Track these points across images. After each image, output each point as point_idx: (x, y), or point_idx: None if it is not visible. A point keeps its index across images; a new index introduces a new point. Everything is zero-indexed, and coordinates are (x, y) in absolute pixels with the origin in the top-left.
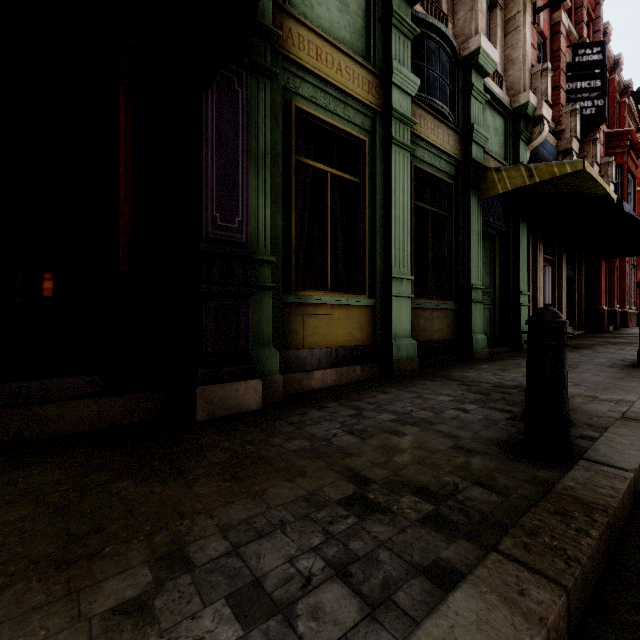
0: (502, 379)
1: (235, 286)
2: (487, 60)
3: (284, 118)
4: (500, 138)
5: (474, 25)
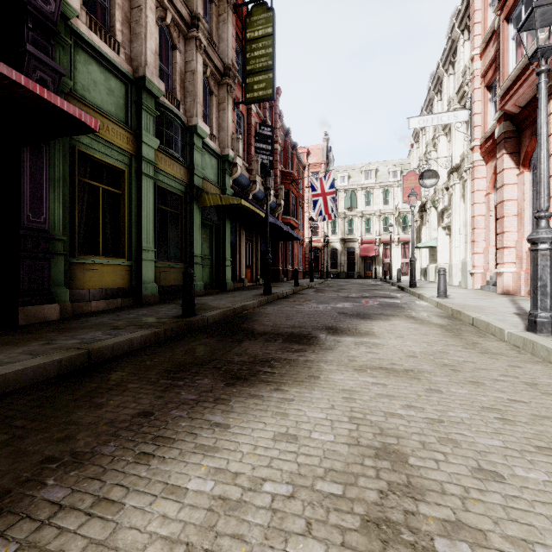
0: (199, 302)
1: (41, 253)
2: (202, 131)
3: (70, 155)
4: (215, 170)
5: (196, 109)
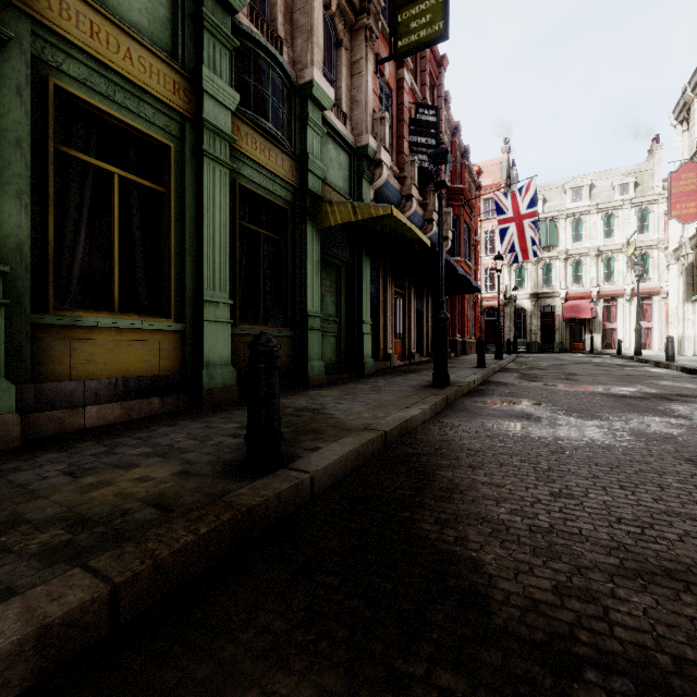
0: (311, 403)
1: None
2: (322, 94)
3: (37, 95)
4: (345, 173)
5: (310, 56)
